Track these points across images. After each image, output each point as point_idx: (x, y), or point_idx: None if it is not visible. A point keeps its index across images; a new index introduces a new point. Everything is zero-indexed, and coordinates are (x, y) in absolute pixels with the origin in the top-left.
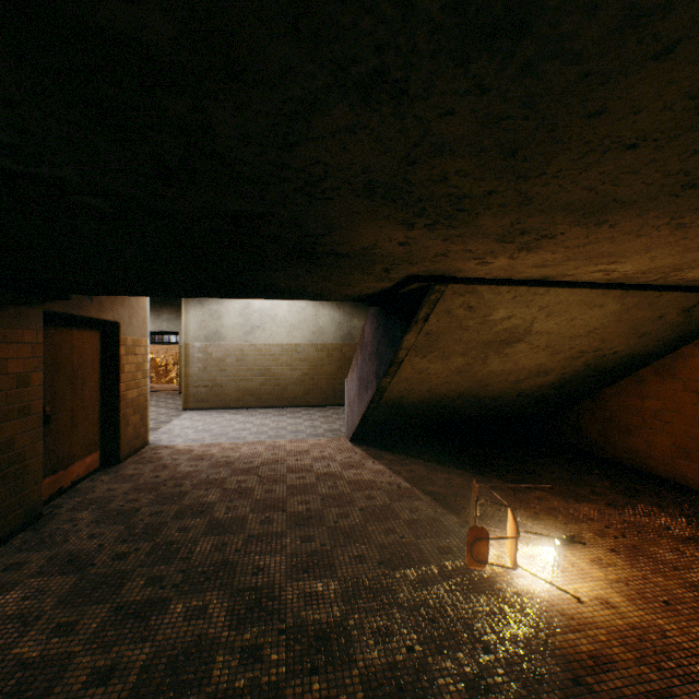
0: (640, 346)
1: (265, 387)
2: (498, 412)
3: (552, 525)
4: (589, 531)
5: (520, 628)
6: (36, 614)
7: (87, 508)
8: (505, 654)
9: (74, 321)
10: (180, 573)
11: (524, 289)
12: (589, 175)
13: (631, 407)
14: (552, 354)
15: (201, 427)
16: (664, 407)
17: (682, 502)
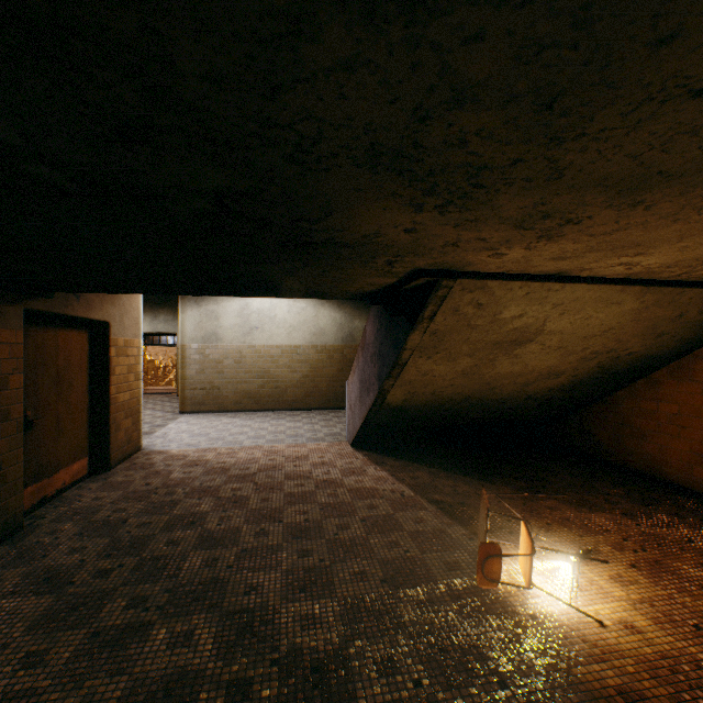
0: (657, 347)
1: (264, 389)
2: (505, 415)
3: (566, 538)
4: (606, 544)
5: (538, 657)
6: (4, 641)
7: (72, 519)
8: (523, 690)
9: (60, 320)
10: (166, 593)
11: (538, 285)
12: (637, 136)
13: (645, 411)
14: (563, 355)
15: (197, 431)
16: (681, 411)
17: (701, 512)
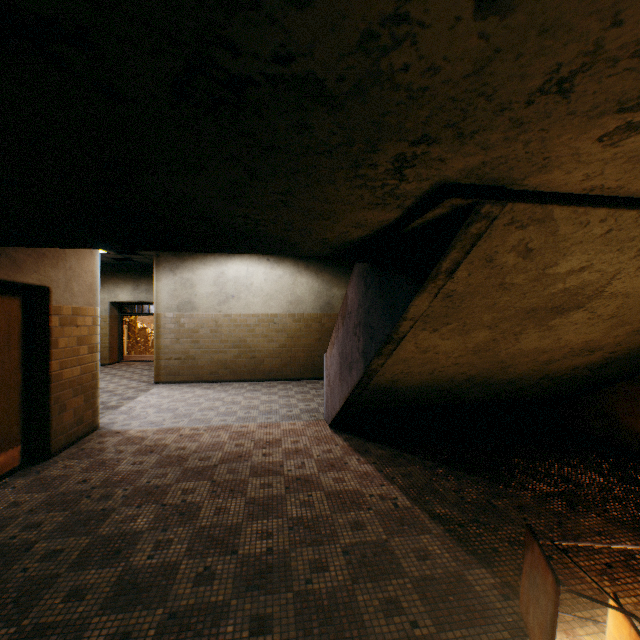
0: None
1: (240, 359)
2: (509, 396)
3: None
4: None
5: None
6: None
7: None
8: None
9: None
10: None
11: (631, 216)
12: None
13: None
14: (612, 326)
15: (166, 405)
16: None
17: None
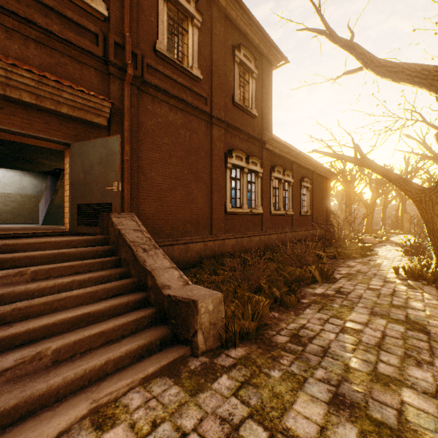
0: None
1: None
2: None
3: None
4: None
5: None
6: None
7: None
8: None
9: None
10: None
11: None
12: None
13: None
14: None
15: None
16: None
17: None
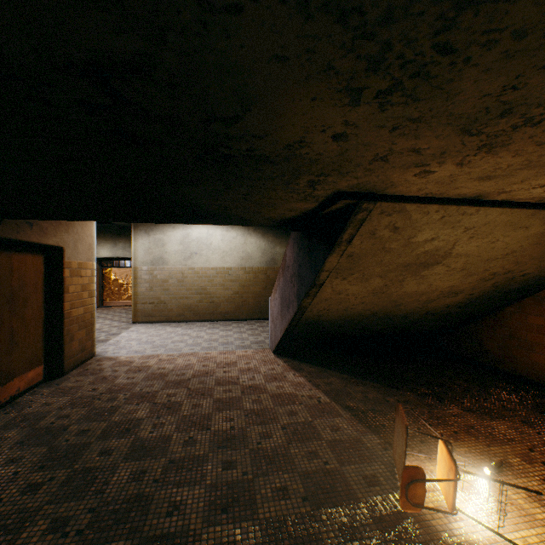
0: None
1: (202, 303)
2: (405, 328)
3: (475, 448)
4: (514, 455)
5: None
6: None
7: (18, 425)
8: None
9: (14, 245)
10: (89, 514)
11: (454, 209)
12: None
13: (533, 325)
14: (465, 276)
15: (144, 339)
16: None
17: None
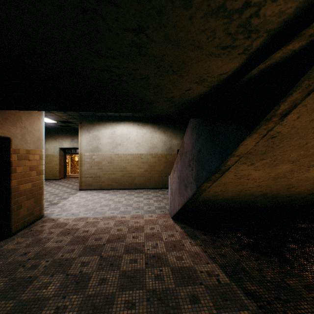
0: None
1: (123, 177)
2: (283, 203)
3: None
4: None
5: None
6: None
7: None
8: None
9: None
10: None
11: None
12: None
13: None
14: None
15: (82, 203)
16: None
17: None
